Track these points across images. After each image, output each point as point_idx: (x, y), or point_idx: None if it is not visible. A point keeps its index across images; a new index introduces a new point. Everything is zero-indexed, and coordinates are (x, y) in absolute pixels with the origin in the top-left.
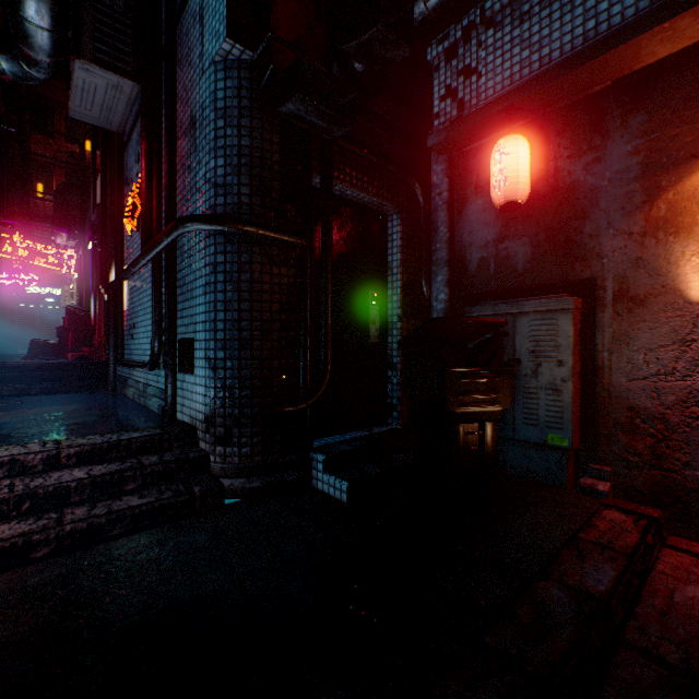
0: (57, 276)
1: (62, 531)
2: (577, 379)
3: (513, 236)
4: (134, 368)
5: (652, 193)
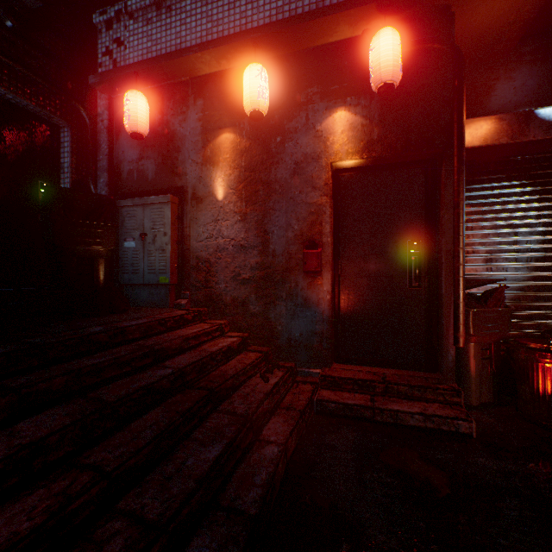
0: None
1: None
2: (176, 244)
3: (147, 157)
4: None
5: (206, 143)
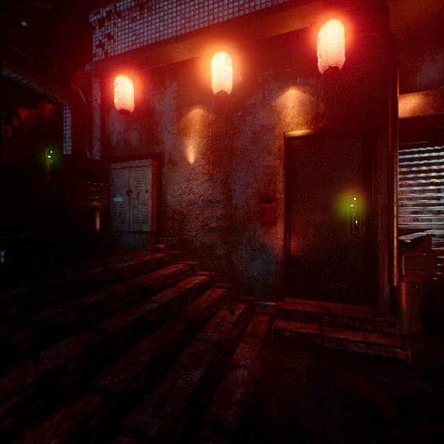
0: None
1: None
2: (155, 199)
3: (132, 129)
4: None
5: (179, 117)
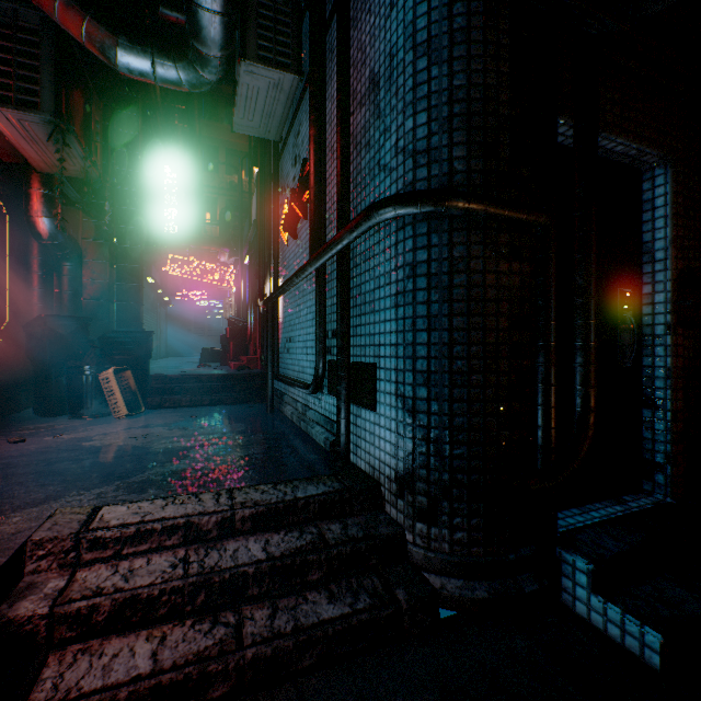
0: (220, 291)
1: (242, 658)
2: None
3: None
4: (293, 387)
5: None
